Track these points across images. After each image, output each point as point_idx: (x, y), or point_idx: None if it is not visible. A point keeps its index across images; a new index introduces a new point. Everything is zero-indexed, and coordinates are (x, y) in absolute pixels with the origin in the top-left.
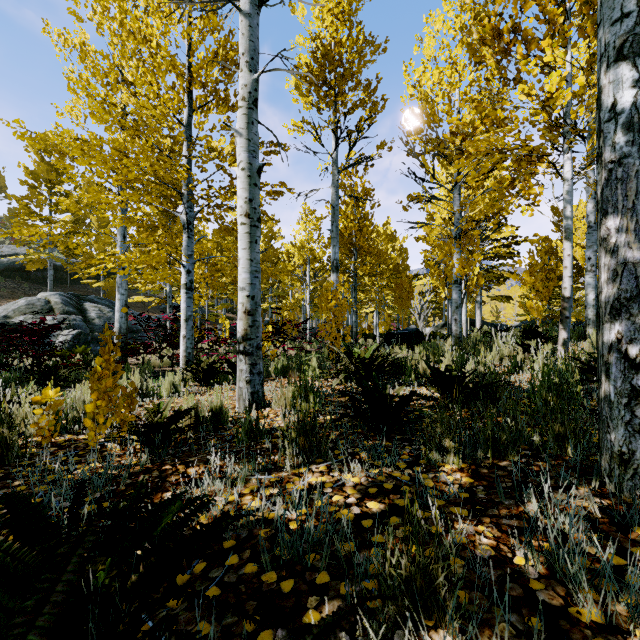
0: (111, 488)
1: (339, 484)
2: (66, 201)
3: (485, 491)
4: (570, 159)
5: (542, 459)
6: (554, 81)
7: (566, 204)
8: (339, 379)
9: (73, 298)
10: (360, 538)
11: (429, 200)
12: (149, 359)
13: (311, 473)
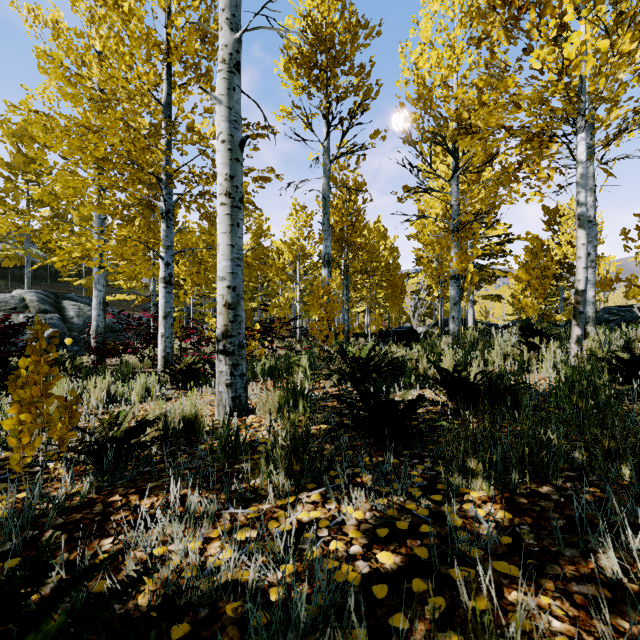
0: (31, 533)
1: (337, 521)
2: (37, 190)
3: (533, 533)
4: (584, 139)
5: (592, 483)
6: (574, 45)
7: (580, 188)
8: (332, 381)
9: (51, 296)
10: (372, 620)
11: (426, 191)
12: (128, 360)
13: (301, 504)
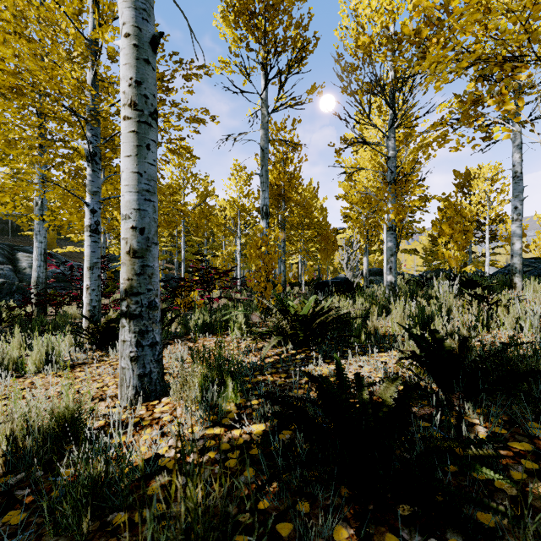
0: None
1: None
2: None
3: None
4: None
5: None
6: None
7: None
8: (271, 344)
9: (6, 248)
10: None
11: (364, 141)
12: (66, 310)
13: None
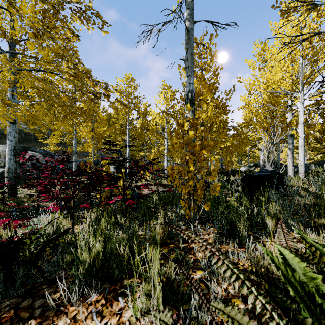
0: None
1: None
2: None
3: None
4: None
5: None
6: None
7: None
8: None
9: (19, 148)
10: None
11: None
12: (20, 196)
13: None
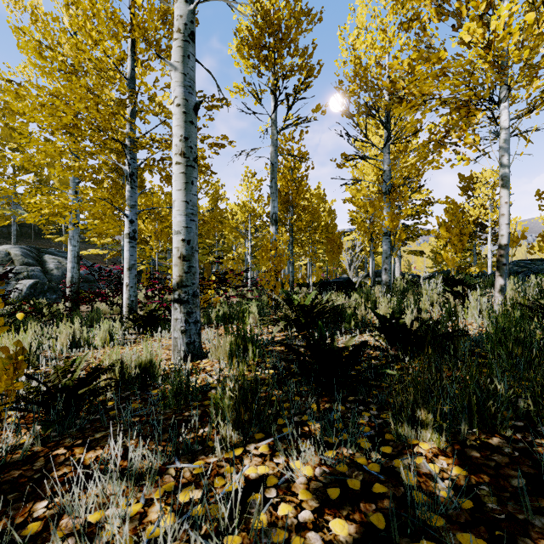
0: None
1: (286, 478)
2: (17, 156)
3: (494, 496)
4: (507, 108)
5: (542, 434)
6: (502, 18)
7: (503, 152)
8: (279, 327)
9: (33, 251)
10: None
11: (362, 157)
12: (99, 307)
13: (248, 457)
